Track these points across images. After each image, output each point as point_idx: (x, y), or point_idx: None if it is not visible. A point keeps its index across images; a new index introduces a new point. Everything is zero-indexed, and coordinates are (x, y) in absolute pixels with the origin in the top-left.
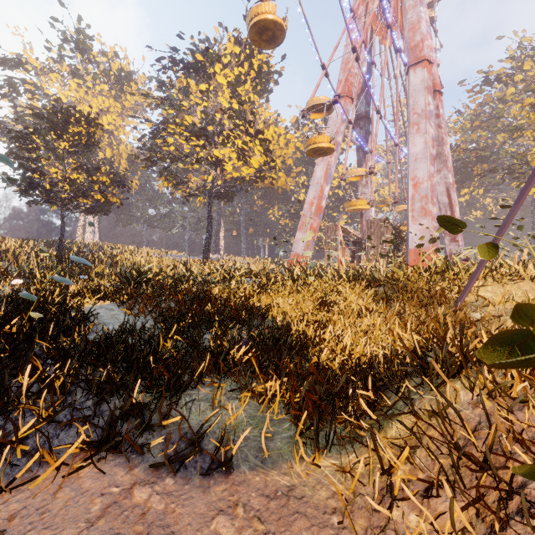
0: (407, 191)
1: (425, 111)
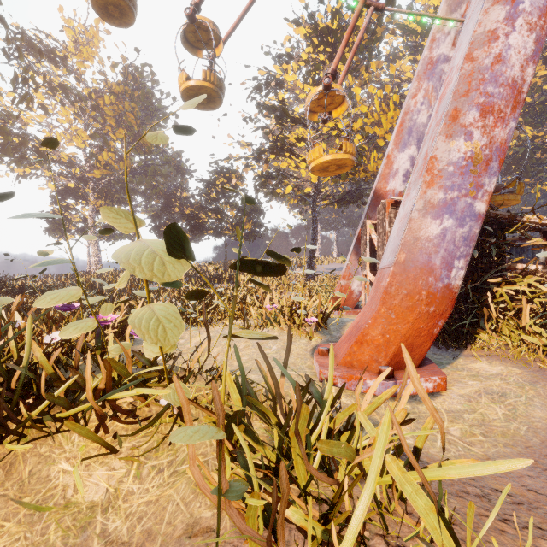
0: None
1: None
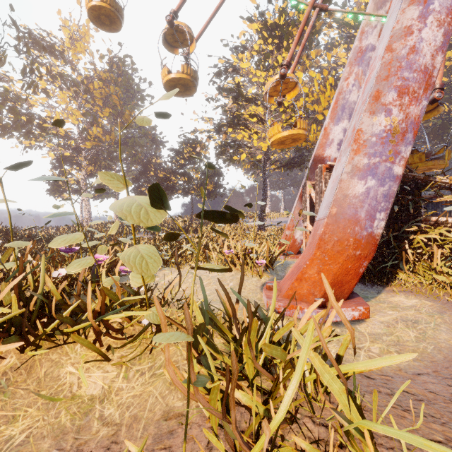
0: None
1: None
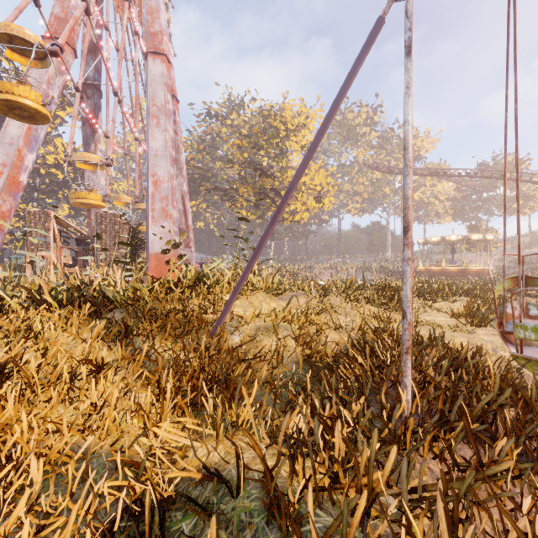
0: (147, 188)
1: (165, 108)
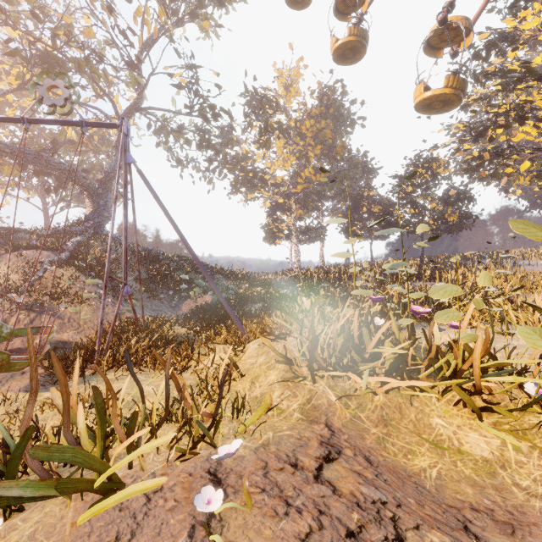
0: None
1: None
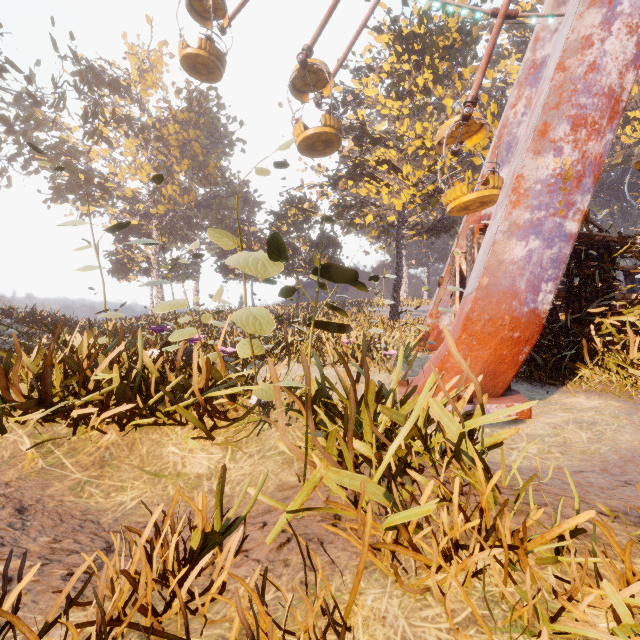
0: None
1: None
